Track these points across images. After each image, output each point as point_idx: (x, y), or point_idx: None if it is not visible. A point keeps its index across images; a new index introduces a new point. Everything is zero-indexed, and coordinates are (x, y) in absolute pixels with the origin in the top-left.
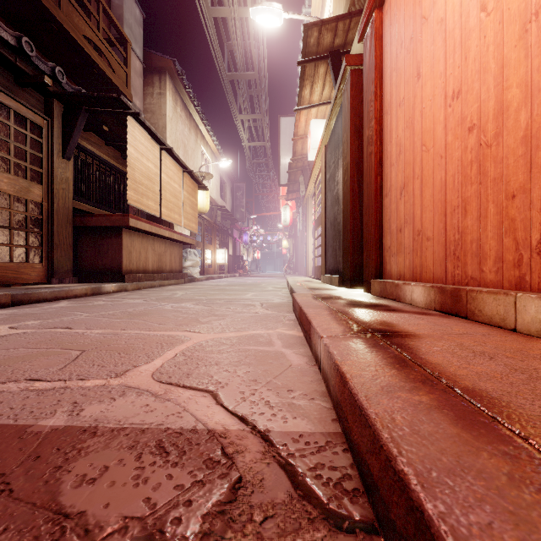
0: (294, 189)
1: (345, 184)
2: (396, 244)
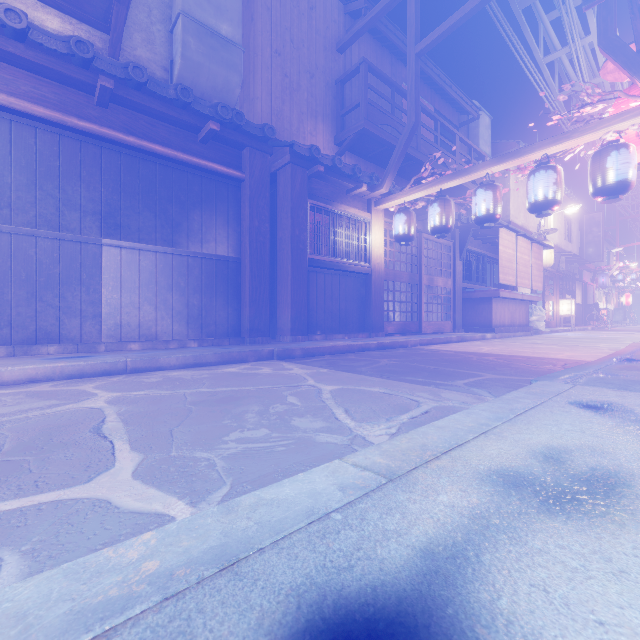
0: None
1: None
2: None
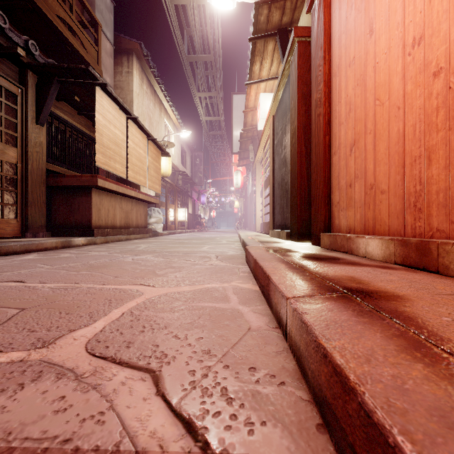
0: (245, 157)
1: (293, 147)
2: (345, 199)
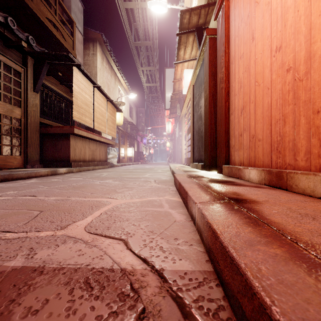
0: (174, 112)
1: (205, 108)
2: (238, 144)
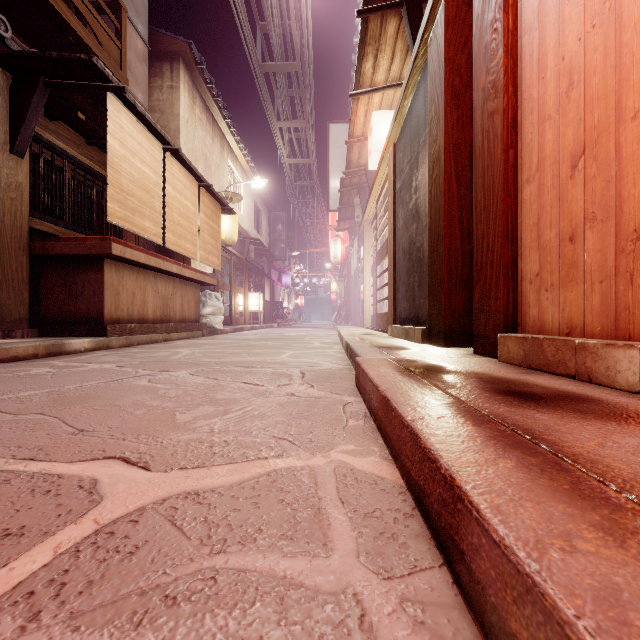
0: (347, 216)
1: (433, 184)
2: (557, 267)
